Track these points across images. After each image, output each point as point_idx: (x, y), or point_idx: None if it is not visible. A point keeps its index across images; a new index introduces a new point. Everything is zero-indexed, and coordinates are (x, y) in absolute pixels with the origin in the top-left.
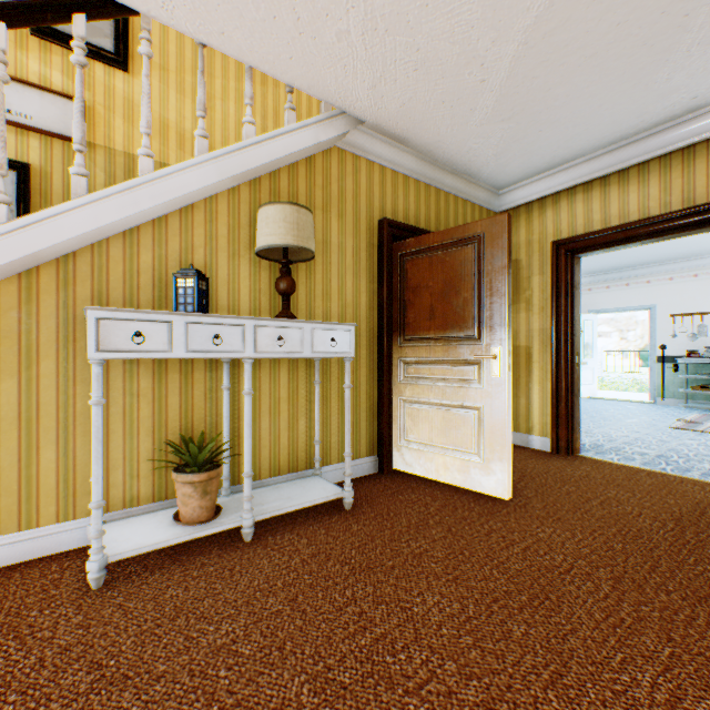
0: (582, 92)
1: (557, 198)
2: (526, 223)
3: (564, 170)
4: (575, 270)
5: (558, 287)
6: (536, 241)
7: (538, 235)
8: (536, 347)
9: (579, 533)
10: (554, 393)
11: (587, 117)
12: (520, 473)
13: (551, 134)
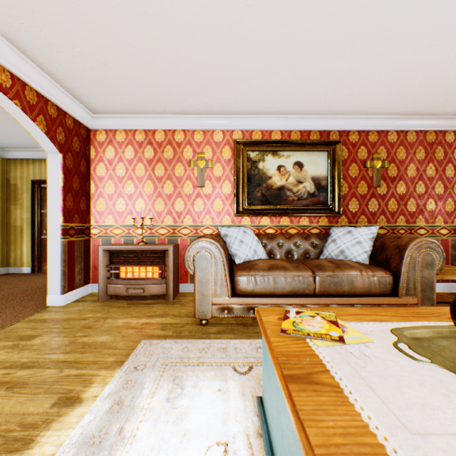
0: (23, 132)
1: (35, 161)
2: (21, 168)
3: (36, 151)
4: (44, 194)
5: (35, 200)
6: (26, 177)
7: (27, 175)
8: (26, 226)
9: (5, 292)
10: (33, 246)
11: (32, 138)
12: (2, 282)
13: (19, 139)
